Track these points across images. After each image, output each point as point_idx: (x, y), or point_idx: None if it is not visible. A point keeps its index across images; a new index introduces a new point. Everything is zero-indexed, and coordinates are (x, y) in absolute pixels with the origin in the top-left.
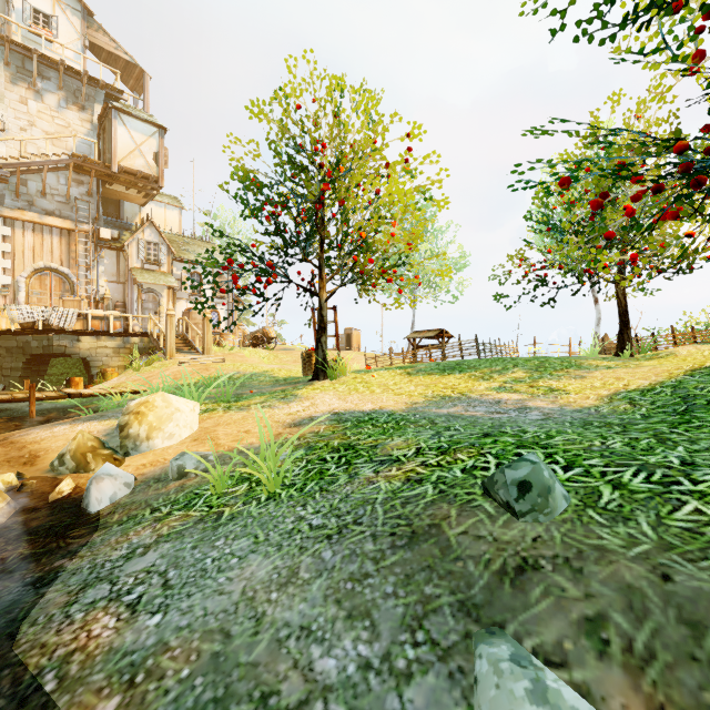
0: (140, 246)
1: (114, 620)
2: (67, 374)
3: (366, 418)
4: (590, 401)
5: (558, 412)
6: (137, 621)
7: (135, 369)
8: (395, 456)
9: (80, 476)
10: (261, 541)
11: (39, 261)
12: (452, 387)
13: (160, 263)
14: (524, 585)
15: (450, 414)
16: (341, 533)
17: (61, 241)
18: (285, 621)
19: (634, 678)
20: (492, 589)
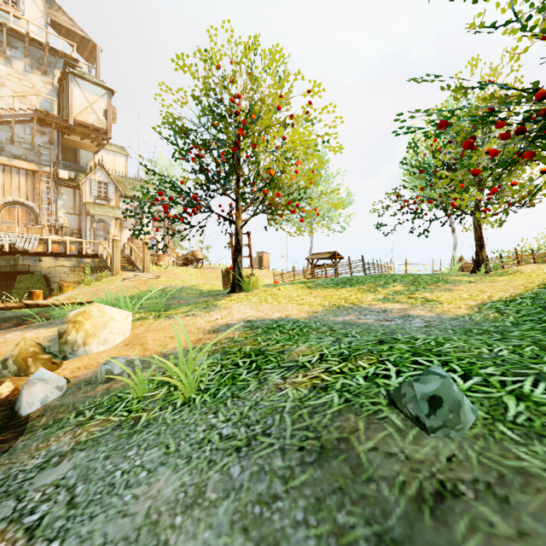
0: (92, 185)
1: None
2: (32, 288)
3: (274, 325)
4: (462, 310)
5: (437, 319)
6: None
7: (87, 284)
8: (301, 362)
9: (20, 378)
10: (171, 452)
11: (8, 196)
12: (345, 298)
13: (109, 199)
14: (445, 516)
15: (346, 321)
16: (249, 445)
17: (27, 180)
18: None
19: None
20: (410, 520)
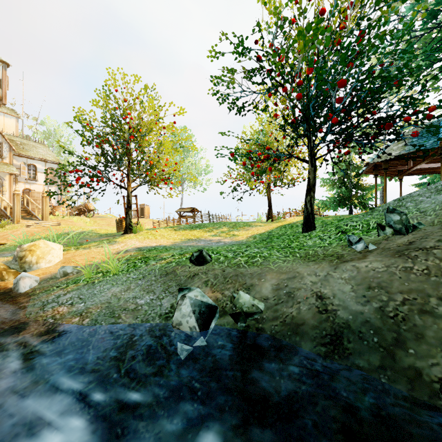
0: None
1: (66, 307)
2: None
3: (153, 248)
4: (243, 238)
5: (230, 242)
6: (75, 306)
7: None
8: (164, 258)
9: None
10: (115, 284)
11: None
12: (194, 235)
13: (3, 156)
14: (194, 278)
15: (190, 245)
16: (144, 277)
17: None
18: (128, 297)
19: (211, 288)
20: (186, 280)
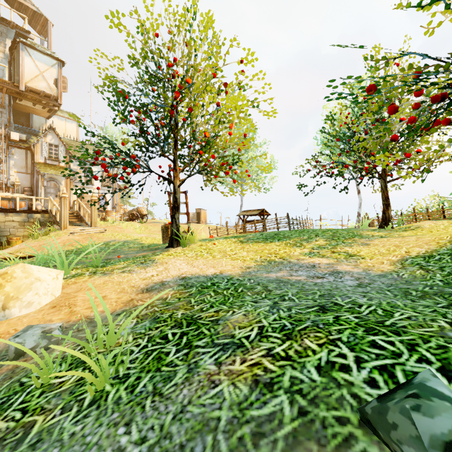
0: (43, 147)
1: None
2: None
3: (209, 284)
4: (386, 265)
5: (366, 276)
6: None
7: (34, 238)
8: (237, 338)
9: None
10: None
11: None
12: (274, 253)
13: (59, 160)
14: None
15: (279, 279)
16: None
17: None
18: None
19: None
20: None
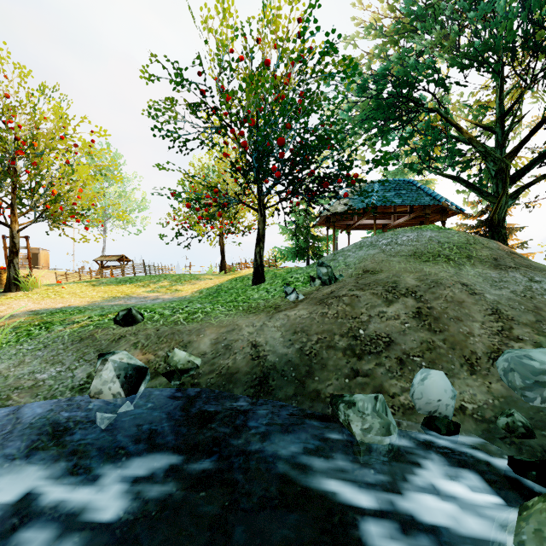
0: None
1: None
2: None
3: (58, 311)
4: (188, 293)
5: (170, 299)
6: None
7: None
8: (76, 321)
9: None
10: None
11: None
12: (122, 292)
13: None
14: (119, 341)
15: (115, 304)
16: (46, 347)
17: None
18: (21, 373)
19: (142, 350)
20: (109, 345)
